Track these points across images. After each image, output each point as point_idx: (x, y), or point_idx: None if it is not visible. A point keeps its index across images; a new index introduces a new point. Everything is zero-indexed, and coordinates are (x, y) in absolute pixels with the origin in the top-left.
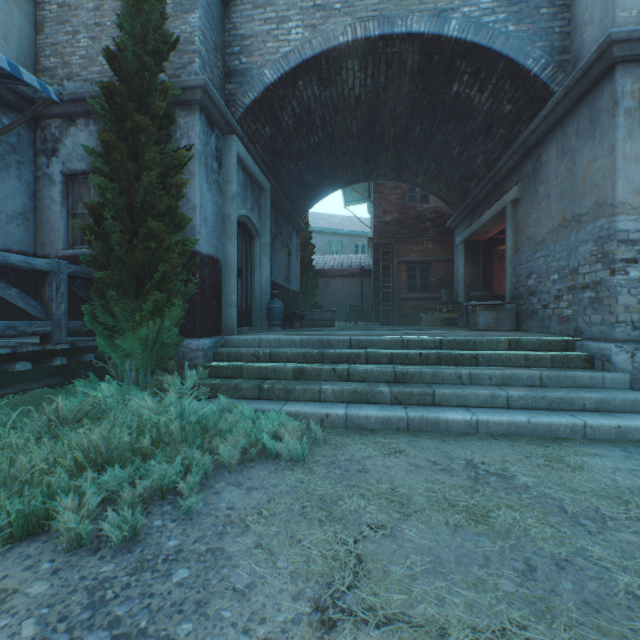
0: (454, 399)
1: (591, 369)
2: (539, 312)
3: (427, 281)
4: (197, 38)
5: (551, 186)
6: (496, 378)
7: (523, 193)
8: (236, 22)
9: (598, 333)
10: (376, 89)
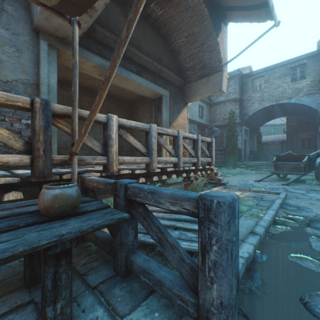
0: None
1: None
2: None
3: (310, 145)
4: (238, 114)
5: None
6: None
7: None
8: (243, 104)
9: None
10: (277, 107)
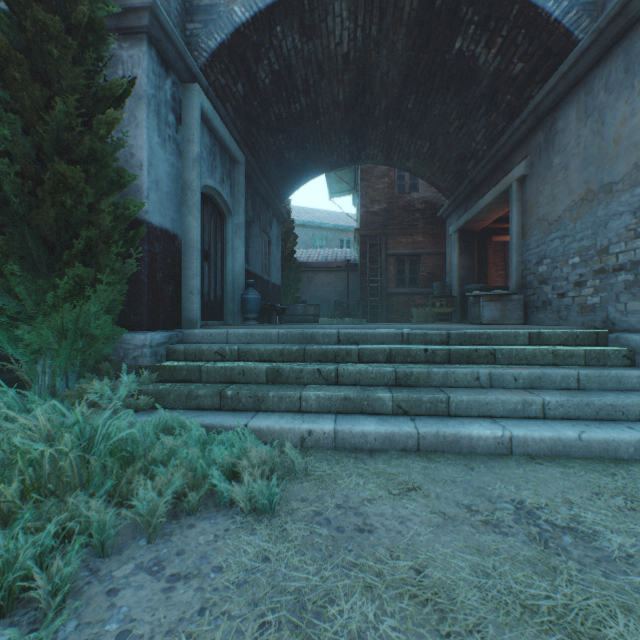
0: (475, 407)
1: (634, 367)
2: (554, 302)
3: (417, 275)
4: None
5: (570, 155)
6: (523, 379)
7: (532, 168)
8: None
9: (638, 323)
10: (367, 45)
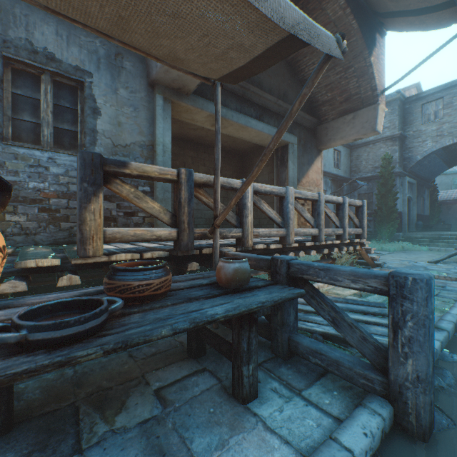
0: None
1: None
2: None
3: None
4: (397, 159)
5: None
6: None
7: None
8: (406, 144)
9: None
10: None
